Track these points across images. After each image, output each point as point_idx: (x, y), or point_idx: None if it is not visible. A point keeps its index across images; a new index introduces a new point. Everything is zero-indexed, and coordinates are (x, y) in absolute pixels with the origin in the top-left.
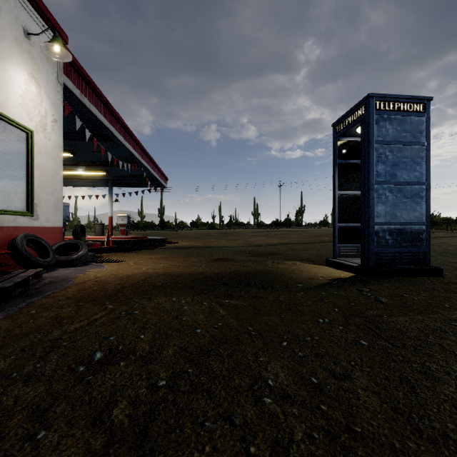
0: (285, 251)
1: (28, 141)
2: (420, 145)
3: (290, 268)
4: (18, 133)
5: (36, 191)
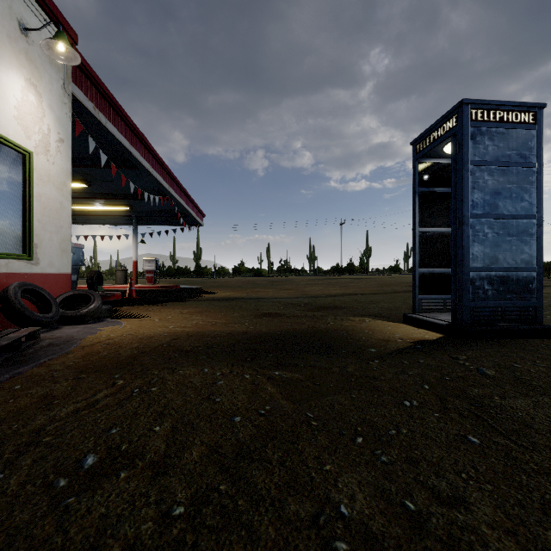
0: (349, 304)
1: (26, 164)
2: (529, 166)
3: (357, 327)
4: (13, 155)
5: (35, 229)
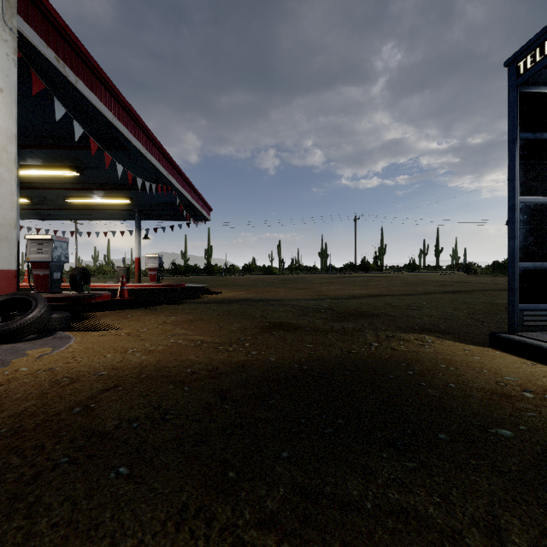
0: (383, 309)
1: None
2: None
3: (421, 354)
4: None
5: None
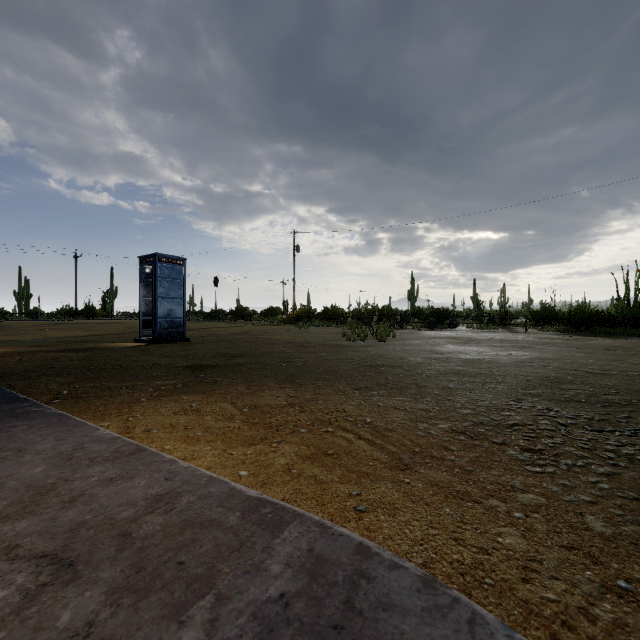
0: (100, 339)
1: None
2: (181, 280)
3: (109, 345)
4: None
5: None
